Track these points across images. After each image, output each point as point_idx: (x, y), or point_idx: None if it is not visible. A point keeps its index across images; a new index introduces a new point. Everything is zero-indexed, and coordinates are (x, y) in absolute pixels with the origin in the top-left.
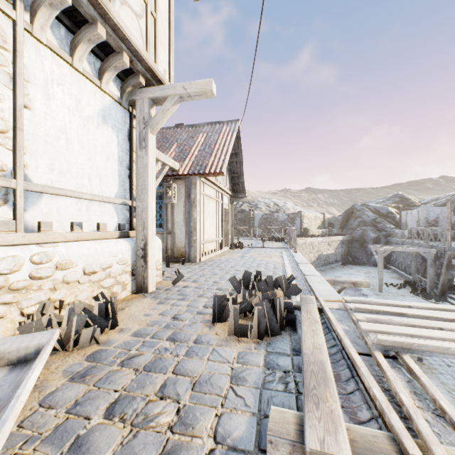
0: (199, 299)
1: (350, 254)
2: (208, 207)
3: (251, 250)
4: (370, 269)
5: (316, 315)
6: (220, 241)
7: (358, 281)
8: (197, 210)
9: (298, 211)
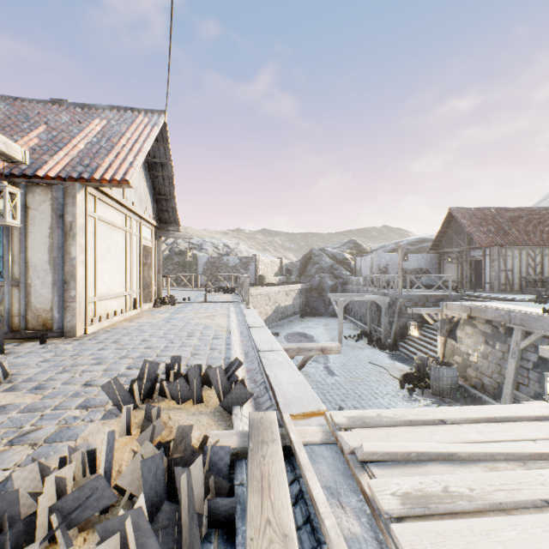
0: (3, 456)
1: (309, 305)
2: (108, 240)
3: (186, 307)
4: (329, 321)
5: (285, 498)
6: (136, 295)
7: (328, 346)
8: (78, 244)
9: (253, 254)
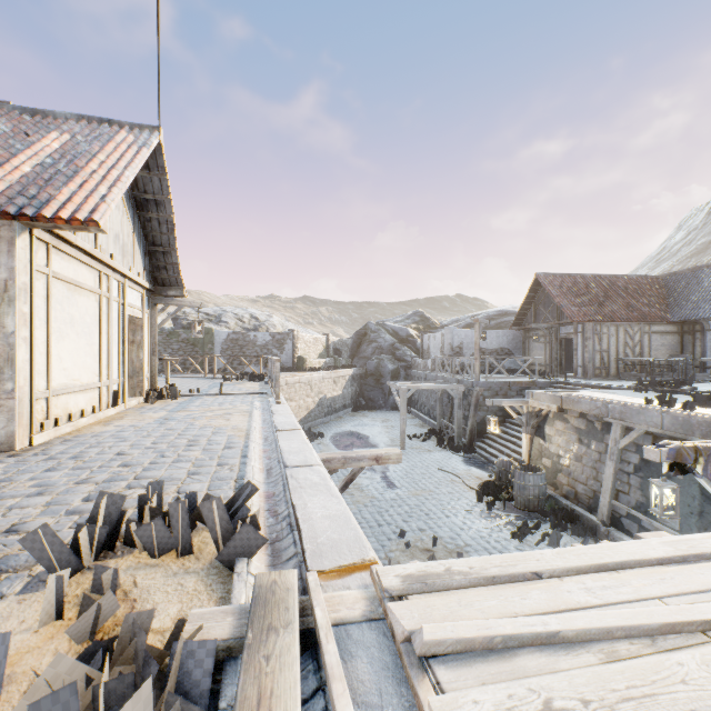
0: None
1: (364, 395)
2: (70, 308)
3: (193, 402)
4: (389, 415)
5: None
6: (117, 387)
7: (384, 453)
8: (17, 313)
9: (290, 329)
